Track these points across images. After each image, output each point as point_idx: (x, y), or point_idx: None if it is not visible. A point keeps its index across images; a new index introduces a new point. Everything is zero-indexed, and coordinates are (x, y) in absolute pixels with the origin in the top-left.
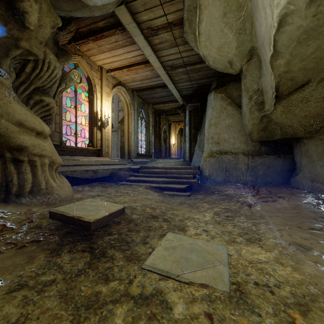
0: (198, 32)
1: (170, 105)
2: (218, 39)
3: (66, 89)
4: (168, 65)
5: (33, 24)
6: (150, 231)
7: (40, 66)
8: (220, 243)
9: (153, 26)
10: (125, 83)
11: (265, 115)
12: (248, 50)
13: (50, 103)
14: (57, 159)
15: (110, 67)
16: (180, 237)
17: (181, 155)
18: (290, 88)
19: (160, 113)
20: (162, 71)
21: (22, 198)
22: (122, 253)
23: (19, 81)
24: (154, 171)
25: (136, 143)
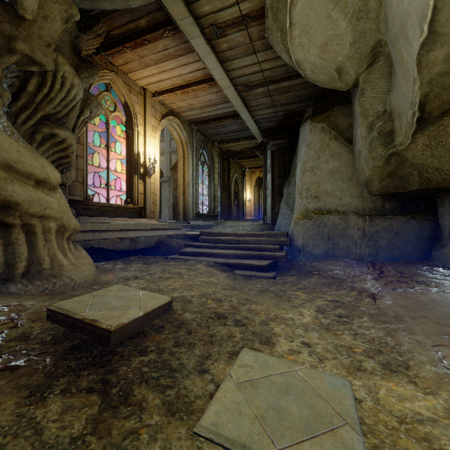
0: (289, 21)
1: (244, 144)
2: (322, 31)
3: (92, 119)
4: (241, 82)
5: (30, 10)
6: (212, 344)
7: (49, 82)
8: (336, 371)
9: (218, 22)
10: (180, 113)
11: (395, 153)
12: (370, 48)
13: (66, 139)
14: (70, 222)
15: (157, 89)
16: (264, 360)
17: (260, 216)
18: (446, 104)
19: (230, 155)
20: (232, 93)
21: (10, 285)
22: (161, 395)
23: (18, 106)
24: (221, 240)
25: (196, 198)
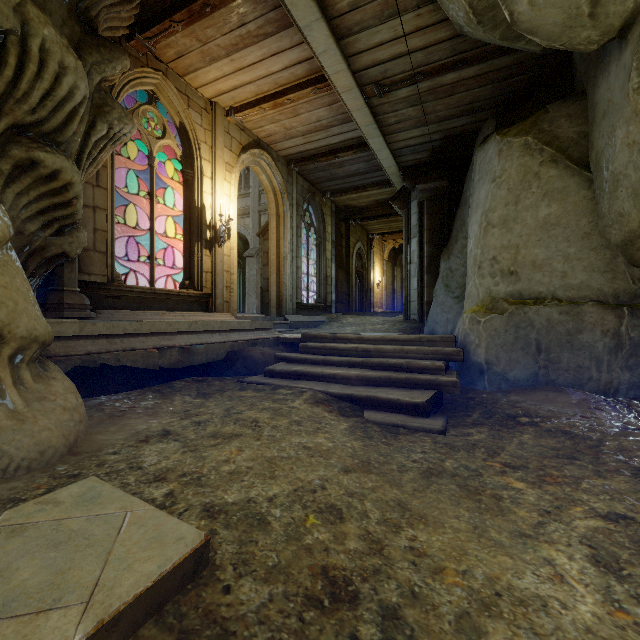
0: None
1: (373, 195)
2: None
3: (115, 142)
4: (371, 79)
5: None
6: None
7: (13, 57)
8: None
9: None
10: (271, 144)
11: None
12: None
13: (61, 171)
14: (16, 322)
15: (232, 102)
16: None
17: (395, 307)
18: None
19: (350, 214)
20: (356, 99)
21: None
22: None
23: None
24: (337, 349)
25: (297, 279)
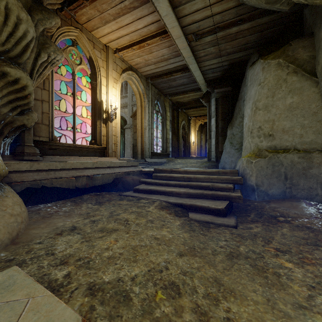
0: None
1: (191, 96)
2: None
3: (52, 65)
4: (191, 31)
5: None
6: None
7: None
8: None
9: None
10: (138, 69)
11: None
12: None
13: (20, 79)
14: None
15: (117, 46)
16: None
17: (202, 154)
18: None
19: (179, 106)
20: (183, 43)
21: None
22: None
23: None
24: (173, 177)
25: (151, 140)
